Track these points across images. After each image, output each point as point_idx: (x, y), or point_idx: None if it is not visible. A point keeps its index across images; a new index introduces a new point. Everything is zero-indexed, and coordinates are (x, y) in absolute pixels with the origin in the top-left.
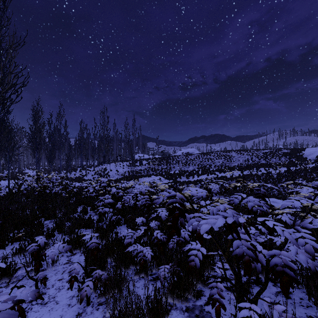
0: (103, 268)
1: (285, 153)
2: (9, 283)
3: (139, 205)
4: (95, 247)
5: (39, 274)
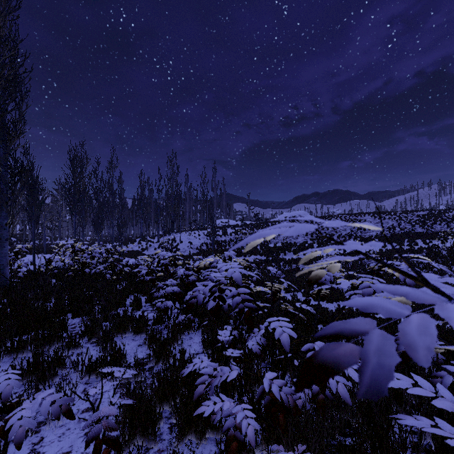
0: (150, 435)
1: None
2: None
3: (225, 307)
4: (107, 435)
5: None
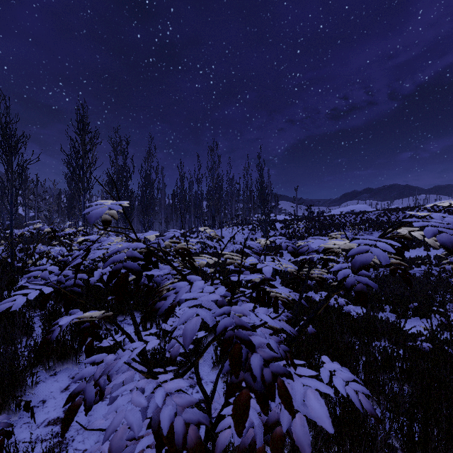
0: None
1: None
2: None
3: None
4: None
5: None
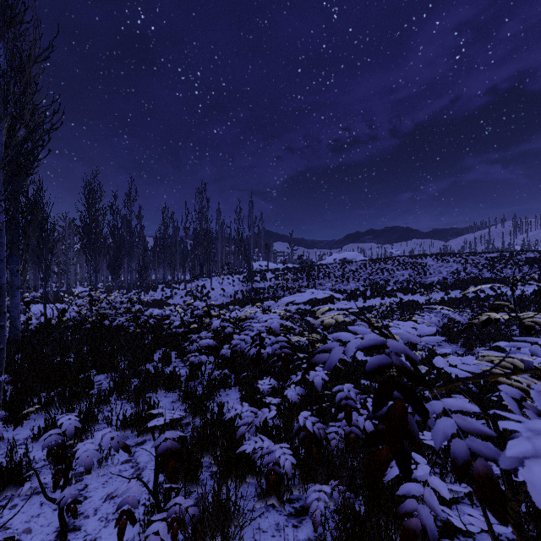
0: (193, 479)
1: (532, 259)
2: (17, 500)
3: (265, 356)
4: (172, 451)
5: (63, 492)
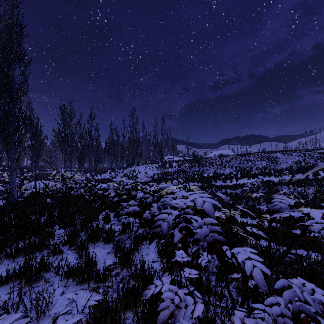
0: None
1: None
2: None
3: None
4: None
5: None
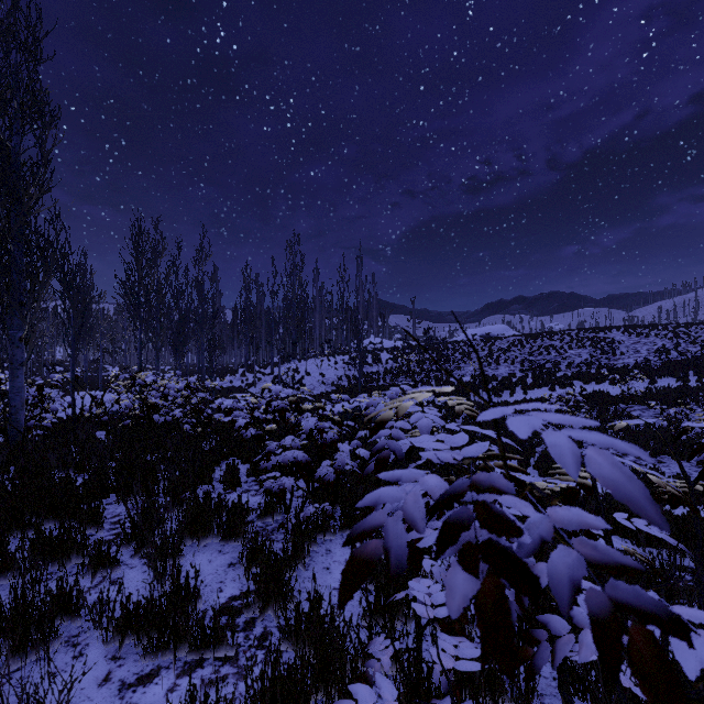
0: None
1: None
2: None
3: None
4: None
5: None
